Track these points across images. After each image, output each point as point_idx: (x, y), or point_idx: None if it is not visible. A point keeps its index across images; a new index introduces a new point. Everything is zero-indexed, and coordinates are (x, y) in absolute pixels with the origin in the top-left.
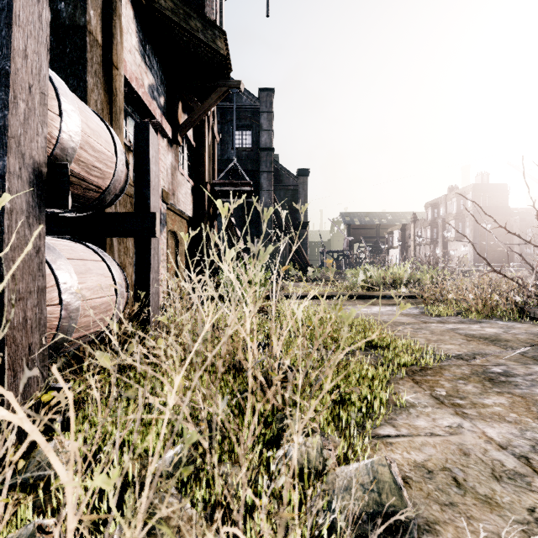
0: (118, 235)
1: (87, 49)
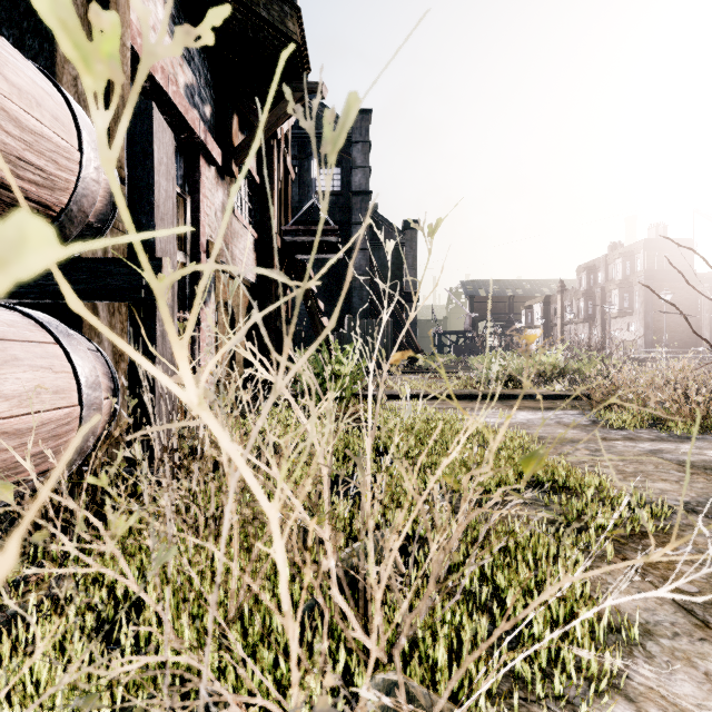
0: (97, 298)
1: None
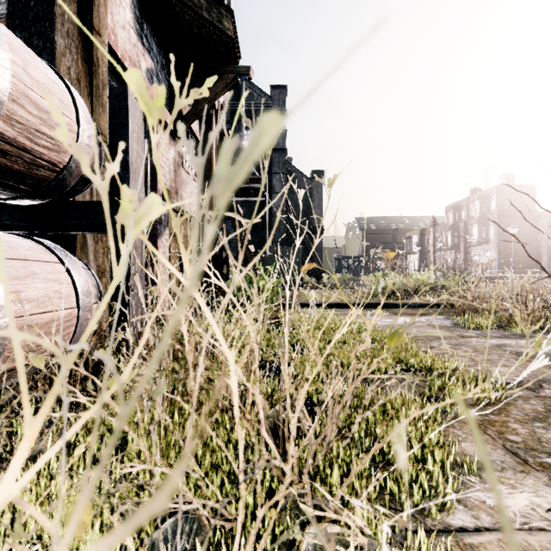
0: (88, 230)
1: (56, 1)
